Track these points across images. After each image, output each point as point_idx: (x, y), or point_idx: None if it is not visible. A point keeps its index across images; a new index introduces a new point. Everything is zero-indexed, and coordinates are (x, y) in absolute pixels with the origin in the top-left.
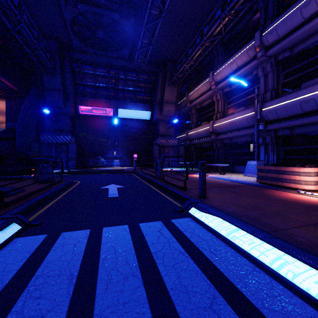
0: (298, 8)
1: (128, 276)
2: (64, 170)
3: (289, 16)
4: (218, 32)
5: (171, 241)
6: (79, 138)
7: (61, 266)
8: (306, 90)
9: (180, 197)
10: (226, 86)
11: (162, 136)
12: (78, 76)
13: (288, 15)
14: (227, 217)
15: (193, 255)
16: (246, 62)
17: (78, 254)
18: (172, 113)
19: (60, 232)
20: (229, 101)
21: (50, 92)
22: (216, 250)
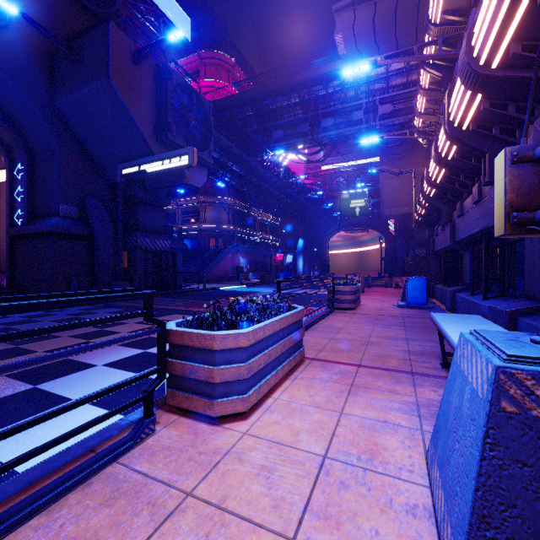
0: None
1: None
2: None
3: None
4: None
5: None
6: None
7: None
8: None
9: None
10: None
11: None
12: None
13: None
14: None
15: None
16: None
17: None
18: None
19: None
20: None
21: None
22: None
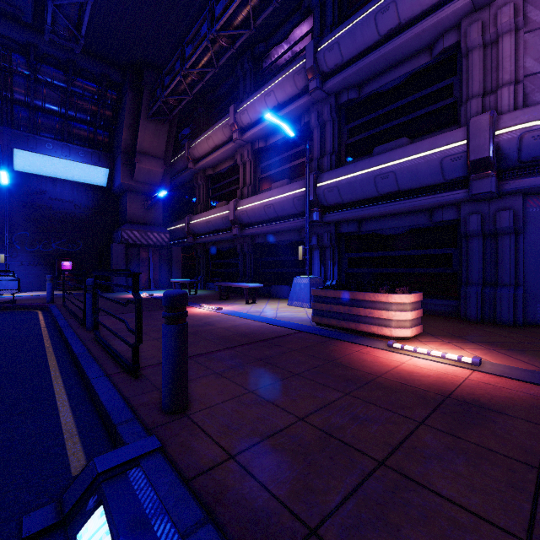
0: (372, 12)
1: None
2: None
3: (359, 23)
4: (244, 22)
5: None
6: None
7: None
8: (383, 156)
9: (103, 414)
10: (259, 139)
11: (134, 224)
12: None
13: (357, 21)
14: None
15: None
16: (291, 98)
17: None
18: (156, 177)
19: None
20: (264, 166)
21: None
22: None
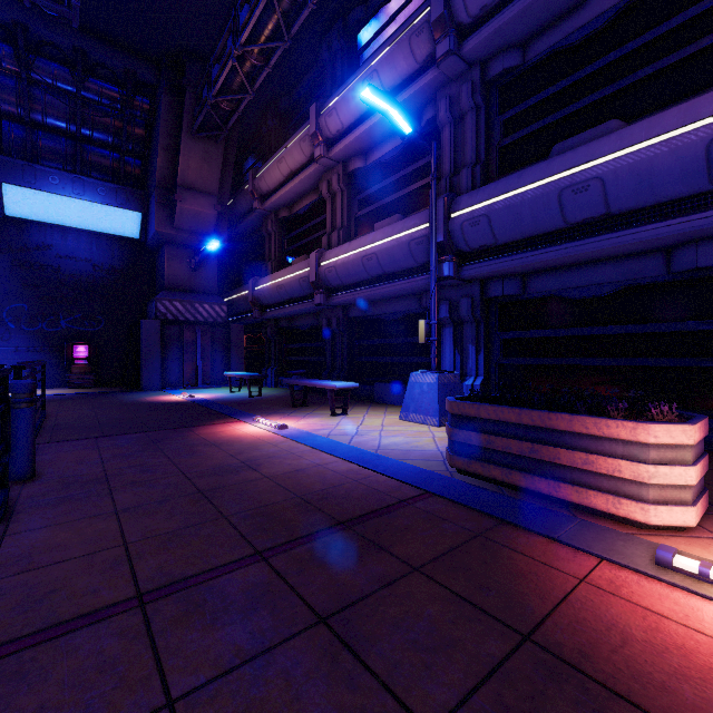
0: None
1: None
2: None
3: None
4: None
5: None
6: None
7: None
8: (576, 152)
9: None
10: (356, 155)
11: (175, 291)
12: None
13: None
14: None
15: None
16: (406, 79)
17: None
18: (208, 223)
19: None
20: (363, 198)
21: None
22: None
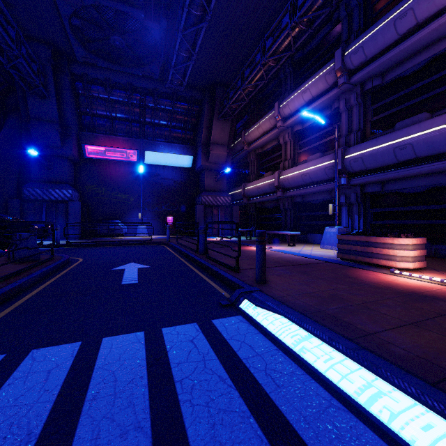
0: (391, 20)
1: (129, 430)
2: (61, 241)
3: (380, 30)
4: (286, 47)
5: (208, 358)
6: (86, 194)
7: (15, 417)
8: (401, 131)
9: (229, 283)
10: (297, 123)
11: (208, 191)
12: (83, 101)
13: (378, 28)
14: (294, 316)
15: (239, 382)
16: (323, 91)
17: (51, 391)
18: (222, 158)
19: (30, 349)
20: (301, 144)
21: (40, 123)
22: (276, 371)
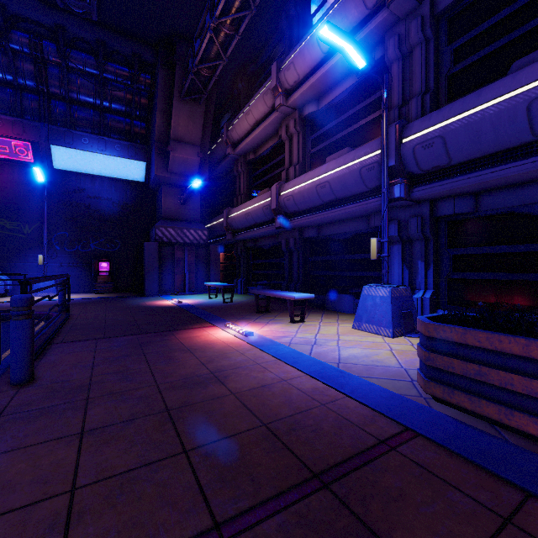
0: None
1: None
2: None
3: None
4: None
5: None
6: None
7: None
8: None
9: None
10: (309, 102)
11: (169, 220)
12: None
13: None
14: None
15: None
16: (356, 26)
17: None
18: (193, 167)
19: None
20: (316, 137)
21: None
22: None
